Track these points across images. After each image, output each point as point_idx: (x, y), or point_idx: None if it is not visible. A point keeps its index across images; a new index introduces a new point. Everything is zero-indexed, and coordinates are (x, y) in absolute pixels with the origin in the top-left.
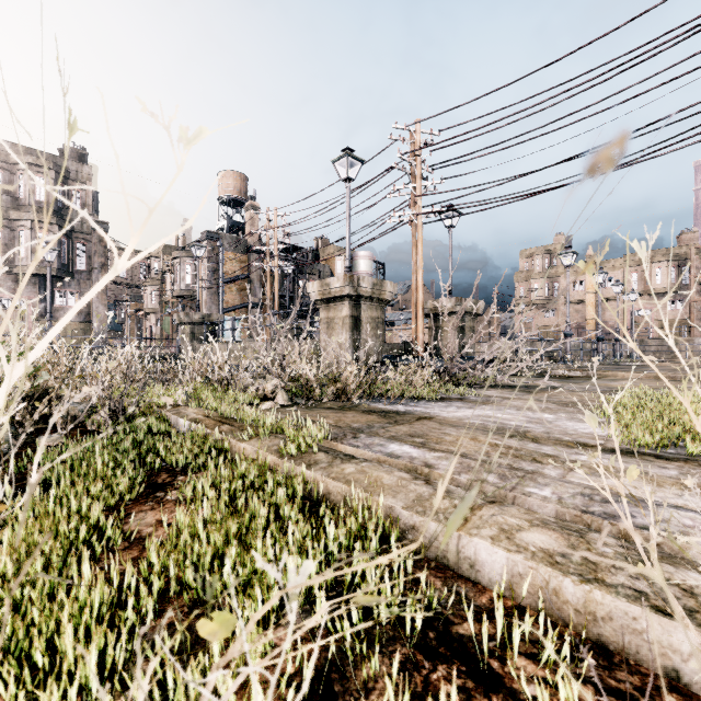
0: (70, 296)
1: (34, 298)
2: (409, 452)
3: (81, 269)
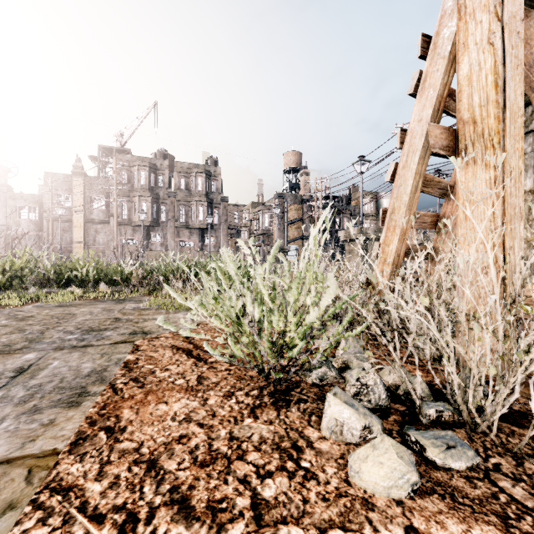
0: (211, 238)
1: (197, 240)
2: None
3: (216, 224)
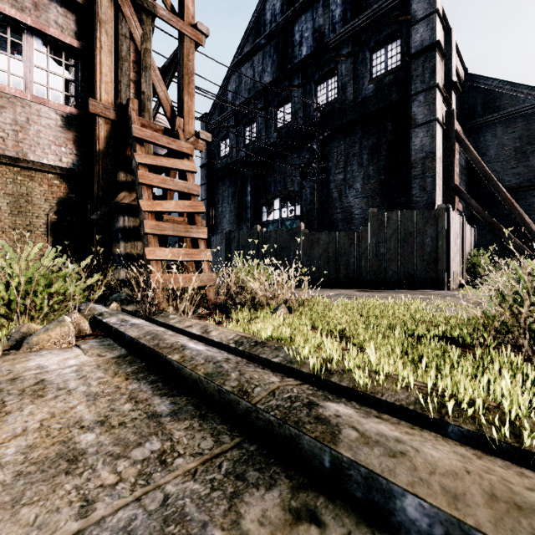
0: None
1: None
2: (195, 344)
3: None
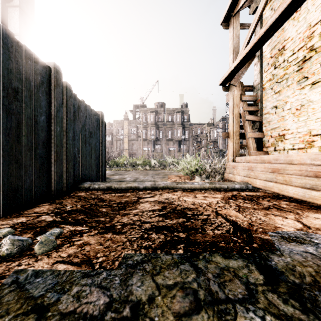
0: (184, 145)
1: (177, 147)
2: None
3: (186, 138)
